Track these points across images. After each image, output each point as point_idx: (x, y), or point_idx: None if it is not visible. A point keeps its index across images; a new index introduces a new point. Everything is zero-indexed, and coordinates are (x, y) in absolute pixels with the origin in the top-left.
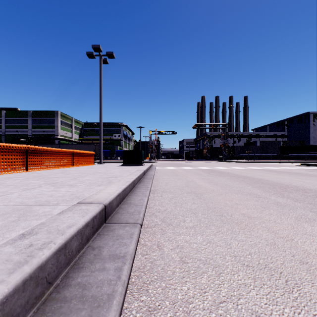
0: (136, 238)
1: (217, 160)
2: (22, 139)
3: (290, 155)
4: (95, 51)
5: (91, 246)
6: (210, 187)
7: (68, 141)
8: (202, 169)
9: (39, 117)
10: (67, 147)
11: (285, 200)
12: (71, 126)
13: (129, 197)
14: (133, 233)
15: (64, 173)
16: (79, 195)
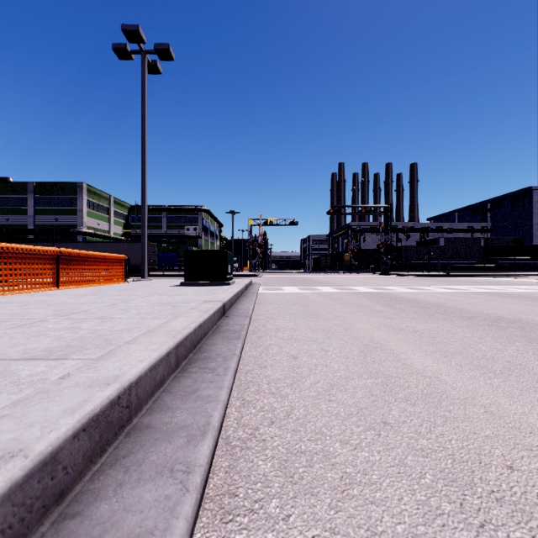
0: None
1: (372, 272)
2: None
3: (501, 263)
4: (131, 40)
5: None
6: (498, 398)
7: (101, 238)
8: (362, 293)
9: (49, 194)
10: (94, 248)
11: None
12: (108, 211)
13: None
14: None
15: None
16: None
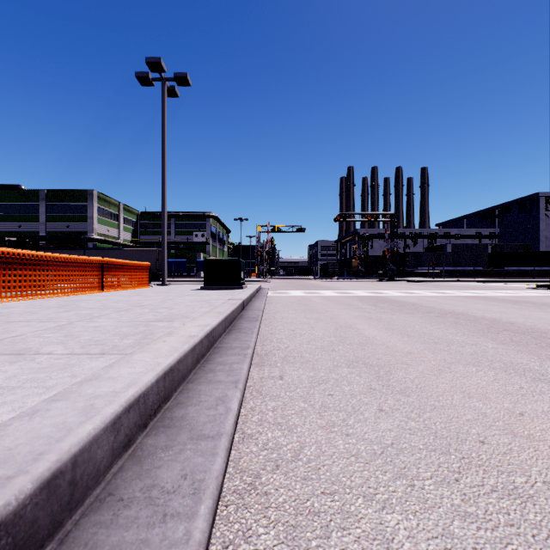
0: None
1: (378, 278)
2: (9, 238)
3: (507, 269)
4: (153, 70)
5: None
6: (398, 344)
7: (111, 244)
8: (357, 296)
9: (60, 201)
10: (108, 254)
11: None
12: (117, 218)
13: (187, 389)
14: None
15: (63, 308)
16: None
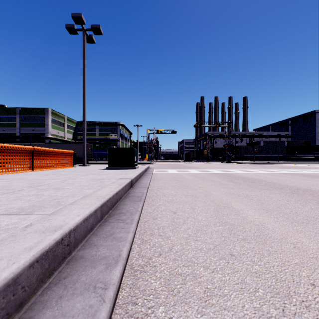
0: None
1: (220, 161)
2: None
3: (297, 155)
4: (77, 22)
5: None
6: (301, 239)
7: (60, 141)
8: (215, 173)
9: (28, 115)
10: (55, 146)
11: None
12: (64, 125)
13: None
14: None
15: None
16: None
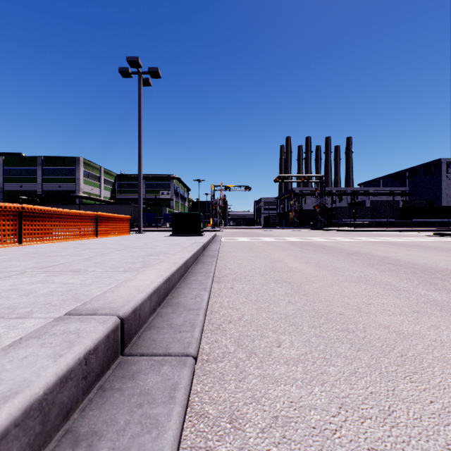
0: (182, 402)
1: (310, 228)
2: (22, 197)
3: (415, 220)
4: (132, 66)
5: (74, 431)
6: (310, 271)
7: (94, 200)
8: (290, 241)
9: (53, 166)
10: (93, 209)
11: (445, 296)
12: (99, 179)
13: (177, 291)
14: (178, 383)
15: (78, 248)
16: (81, 293)
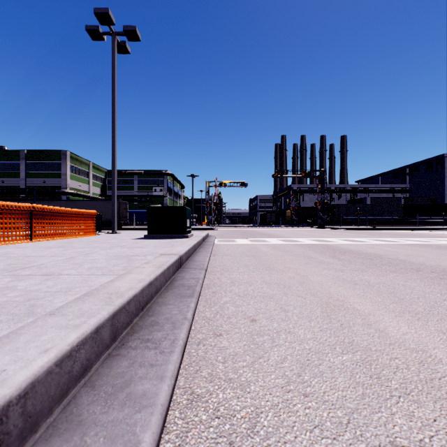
0: None
1: (310, 226)
2: None
3: (419, 218)
4: (102, 22)
5: None
6: None
7: (82, 197)
8: (306, 245)
9: (38, 160)
10: (75, 205)
11: None
12: (88, 175)
13: None
14: None
15: None
16: None
